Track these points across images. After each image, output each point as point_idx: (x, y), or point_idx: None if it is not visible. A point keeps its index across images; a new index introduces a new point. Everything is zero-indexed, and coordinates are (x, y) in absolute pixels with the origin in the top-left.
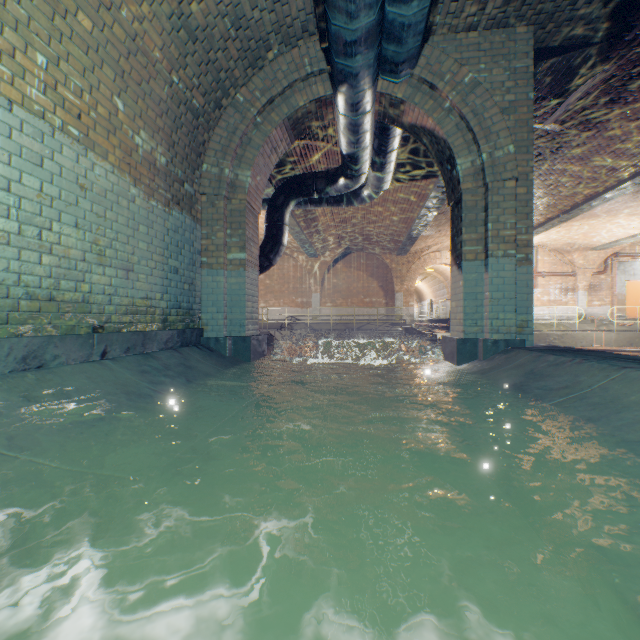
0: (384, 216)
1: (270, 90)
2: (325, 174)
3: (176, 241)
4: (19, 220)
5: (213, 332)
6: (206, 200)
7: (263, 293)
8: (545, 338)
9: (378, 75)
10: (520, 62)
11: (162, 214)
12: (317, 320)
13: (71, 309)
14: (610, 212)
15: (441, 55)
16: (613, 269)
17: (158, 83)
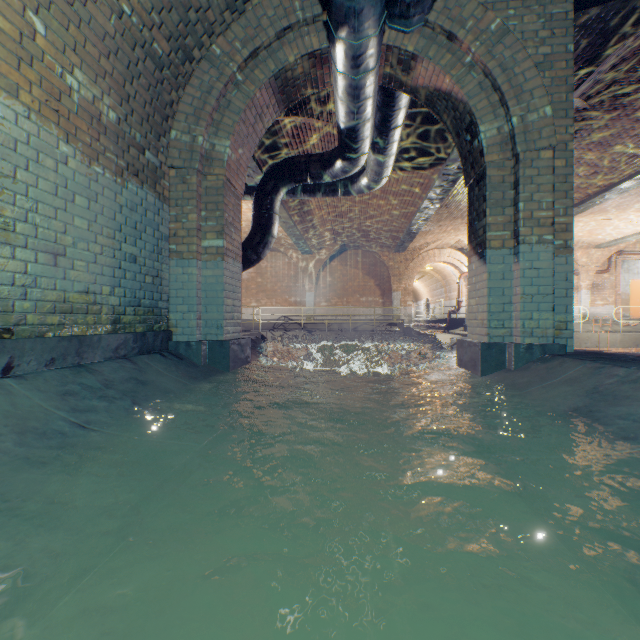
0: (382, 209)
1: (253, 40)
2: (320, 156)
3: (133, 222)
4: None
5: (184, 335)
6: (175, 175)
7: (255, 292)
8: None
9: (384, 23)
10: (557, 7)
11: (112, 185)
12: (311, 320)
13: None
14: (620, 206)
15: None
16: (617, 268)
17: (100, 8)
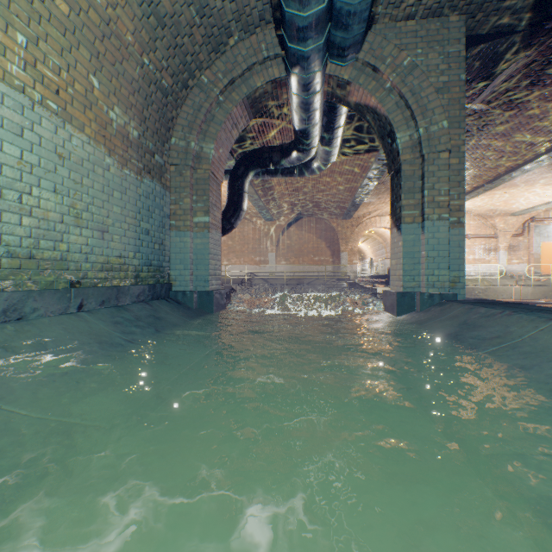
0: (331, 185)
1: (231, 72)
2: (280, 148)
3: (147, 206)
4: (0, 185)
5: (181, 287)
6: (174, 170)
7: (226, 253)
8: (471, 292)
9: (327, 59)
10: (453, 47)
11: (134, 182)
12: (273, 276)
13: (50, 266)
14: (528, 182)
15: (383, 41)
16: (530, 232)
17: (130, 64)
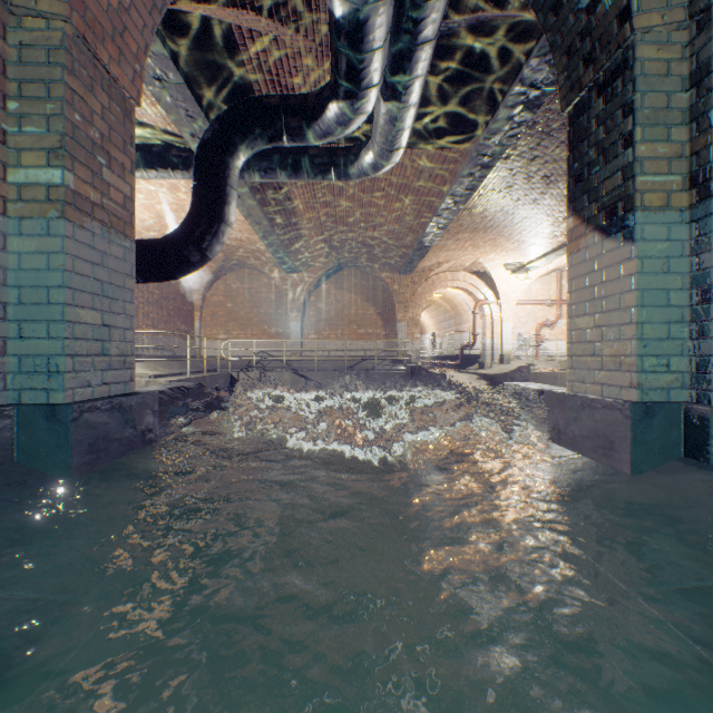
0: (389, 212)
1: None
2: (302, 98)
3: None
4: None
5: None
6: None
7: (224, 320)
8: None
9: None
10: None
11: None
12: (297, 357)
13: None
14: None
15: None
16: None
17: None
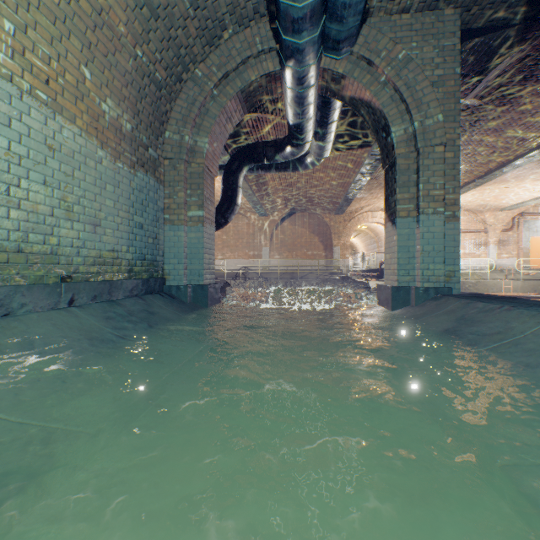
0: (324, 181)
1: (225, 66)
2: (274, 143)
3: (141, 200)
4: None
5: (175, 281)
6: (168, 164)
7: (220, 247)
8: (461, 285)
9: (321, 52)
10: (448, 41)
11: (128, 175)
12: (267, 270)
13: (39, 260)
14: (518, 177)
15: (378, 34)
16: (519, 227)
17: (123, 56)
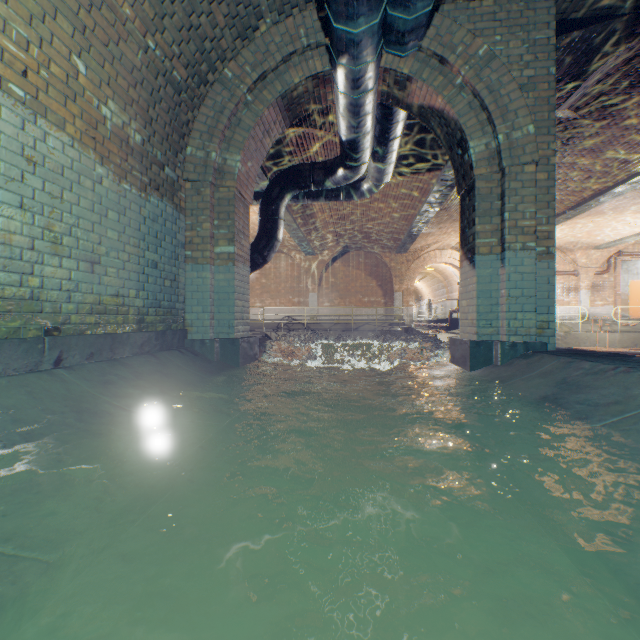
0: (384, 212)
1: (262, 64)
2: (323, 165)
3: (155, 231)
4: None
5: (198, 334)
6: (191, 187)
7: (259, 292)
8: None
9: (382, 48)
10: (540, 33)
11: (137, 200)
12: (314, 320)
13: (14, 307)
14: (617, 209)
15: (452, 25)
16: (616, 268)
17: (130, 46)
